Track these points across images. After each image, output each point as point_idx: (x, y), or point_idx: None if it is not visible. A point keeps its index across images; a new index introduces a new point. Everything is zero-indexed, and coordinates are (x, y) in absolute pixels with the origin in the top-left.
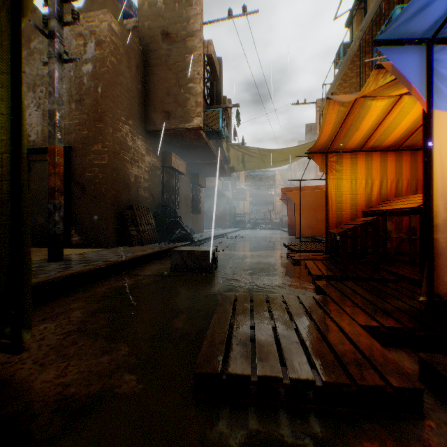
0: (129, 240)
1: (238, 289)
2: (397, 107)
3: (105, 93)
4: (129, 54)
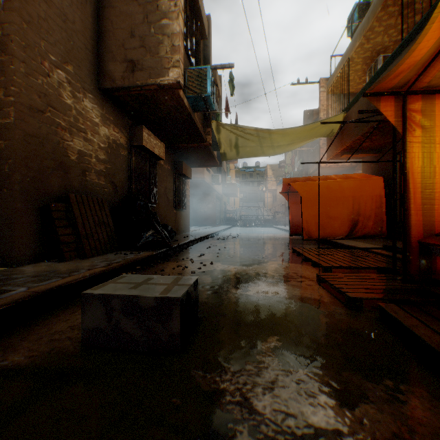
0: (61, 251)
1: None
2: None
3: (11, 3)
4: None
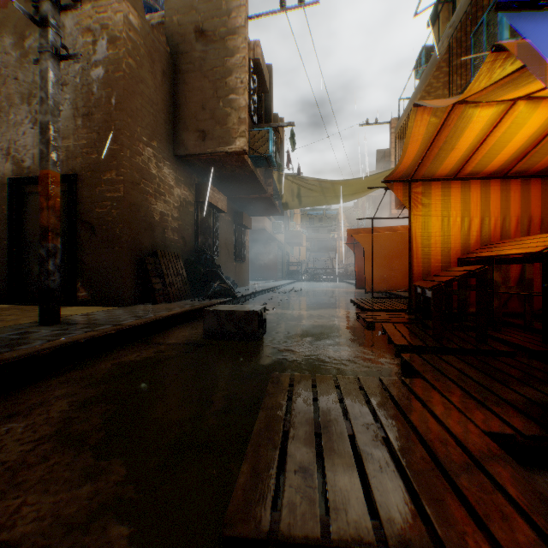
0: (152, 296)
1: (294, 365)
2: (507, 117)
3: (121, 105)
4: (153, 56)
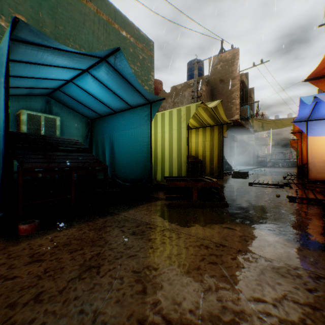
0: None
1: None
2: None
3: None
4: (207, 95)
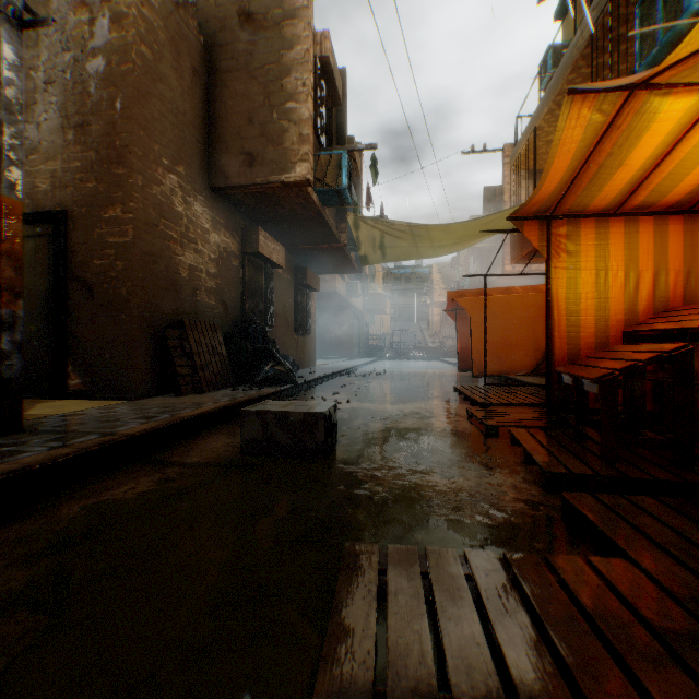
0: (176, 384)
1: (382, 510)
2: None
3: (129, 111)
4: (178, 45)
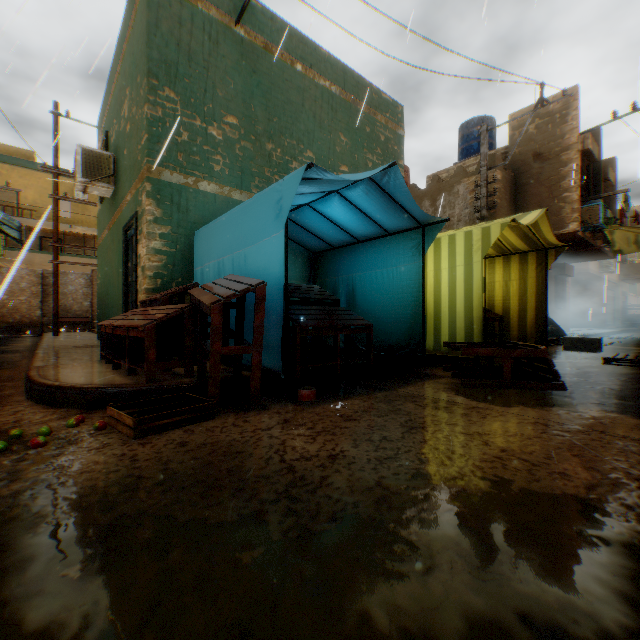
0: None
1: None
2: None
3: None
4: (505, 187)
